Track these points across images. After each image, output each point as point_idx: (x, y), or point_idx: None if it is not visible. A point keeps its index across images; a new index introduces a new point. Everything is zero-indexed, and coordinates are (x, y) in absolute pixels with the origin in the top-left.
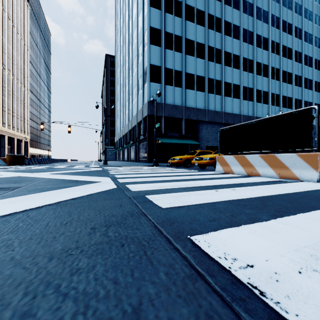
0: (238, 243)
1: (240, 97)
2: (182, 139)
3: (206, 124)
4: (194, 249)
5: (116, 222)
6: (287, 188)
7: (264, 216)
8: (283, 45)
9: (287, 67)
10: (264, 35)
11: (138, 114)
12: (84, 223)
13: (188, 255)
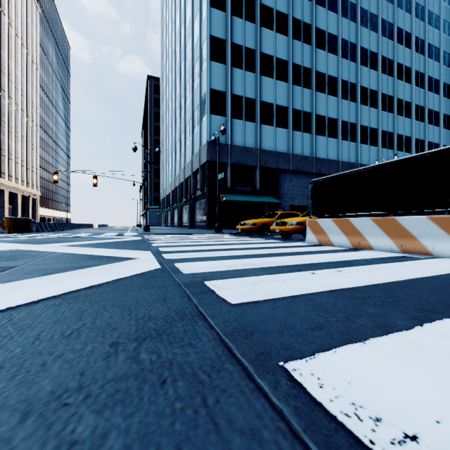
0: (372, 378)
1: (338, 136)
2: (256, 196)
3: (290, 175)
4: (294, 393)
5: (155, 331)
6: (420, 269)
7: (399, 319)
8: (399, 63)
9: (404, 94)
10: (372, 48)
11: (194, 160)
12: (100, 333)
13: (285, 406)
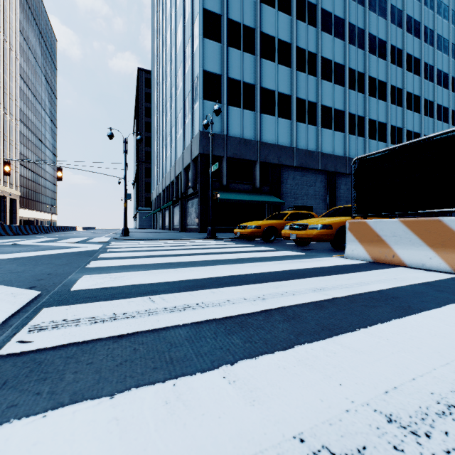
0: None
1: (345, 129)
2: (255, 195)
3: (294, 171)
4: None
5: None
6: None
7: None
8: (408, 53)
9: (413, 87)
10: (381, 35)
11: (185, 154)
12: None
13: None
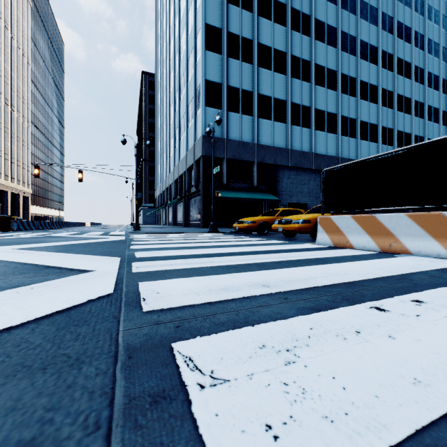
0: None
1: (338, 131)
2: (253, 193)
3: (289, 171)
4: None
5: None
6: None
7: None
8: (399, 58)
9: (403, 90)
10: (372, 42)
11: (188, 156)
12: None
13: None
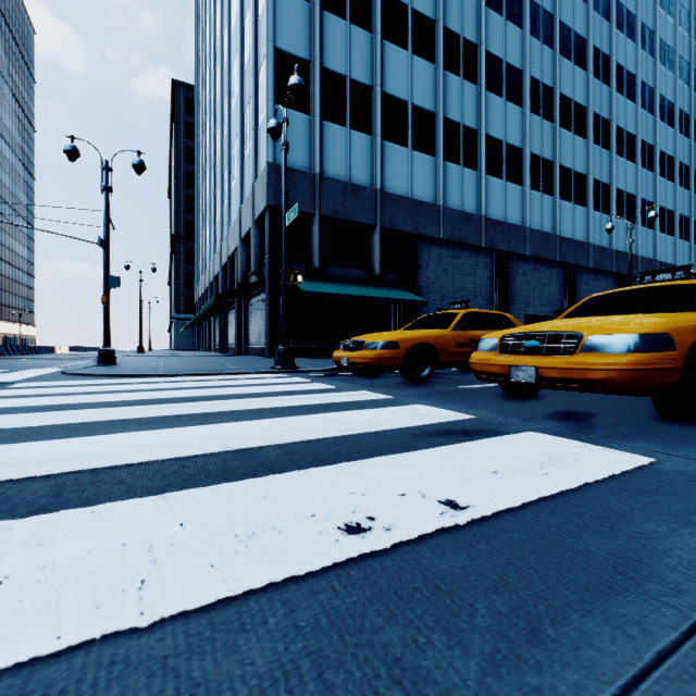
0: None
1: (524, 181)
2: (373, 287)
3: (439, 249)
4: None
5: None
6: None
7: None
8: (618, 64)
9: (625, 120)
10: (578, 28)
11: (244, 213)
12: None
13: None
